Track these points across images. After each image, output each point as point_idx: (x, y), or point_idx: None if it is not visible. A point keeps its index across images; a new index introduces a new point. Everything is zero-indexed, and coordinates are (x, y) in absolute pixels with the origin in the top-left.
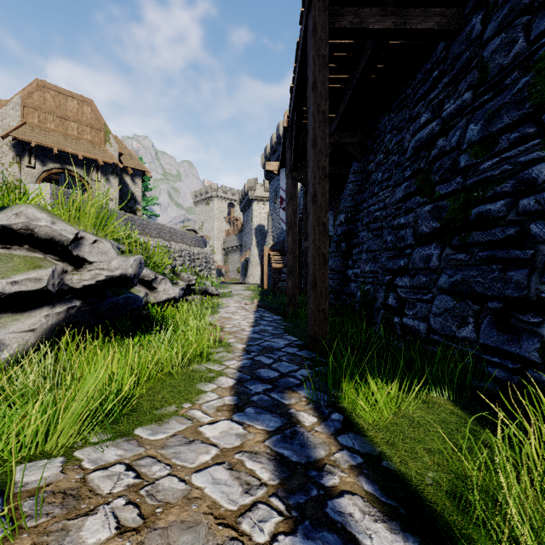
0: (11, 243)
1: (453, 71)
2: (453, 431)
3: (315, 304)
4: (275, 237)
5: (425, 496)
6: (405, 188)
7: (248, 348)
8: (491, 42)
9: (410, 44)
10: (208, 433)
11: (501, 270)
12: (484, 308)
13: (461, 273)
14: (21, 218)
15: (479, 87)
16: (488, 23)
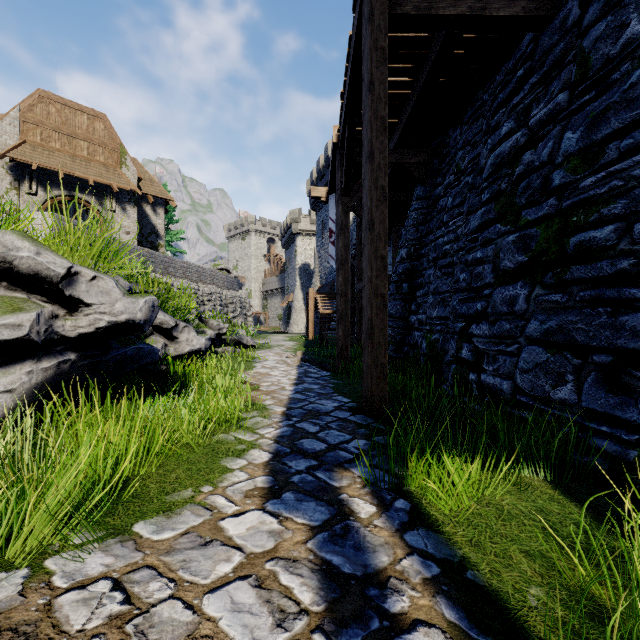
0: None
1: (543, 68)
2: (556, 525)
3: (372, 357)
4: (323, 277)
5: (530, 628)
6: (482, 215)
7: (288, 412)
8: (594, 28)
9: (487, 38)
10: (231, 530)
11: (611, 314)
12: (587, 363)
13: (556, 319)
14: None
15: (578, 85)
16: (589, 5)
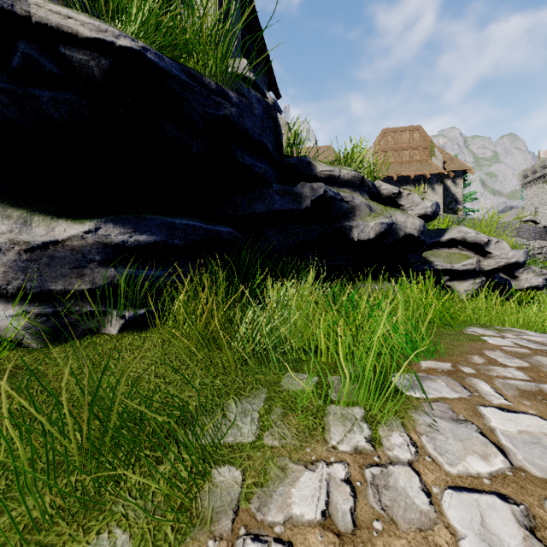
0: (452, 246)
1: None
2: None
3: None
4: None
5: None
6: None
7: None
8: None
9: None
10: None
11: None
12: None
13: None
14: (460, 233)
15: None
16: None
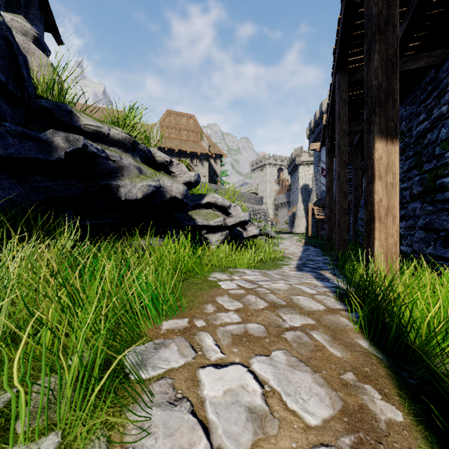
0: (209, 208)
1: (439, 89)
2: None
3: (339, 236)
4: (318, 194)
5: None
6: (409, 163)
7: (300, 259)
8: None
9: None
10: (289, 272)
11: (447, 215)
12: (439, 236)
13: (429, 218)
14: (214, 199)
15: None
16: None
